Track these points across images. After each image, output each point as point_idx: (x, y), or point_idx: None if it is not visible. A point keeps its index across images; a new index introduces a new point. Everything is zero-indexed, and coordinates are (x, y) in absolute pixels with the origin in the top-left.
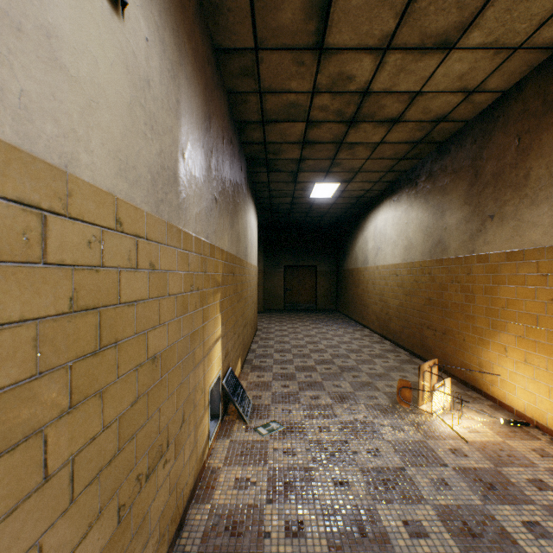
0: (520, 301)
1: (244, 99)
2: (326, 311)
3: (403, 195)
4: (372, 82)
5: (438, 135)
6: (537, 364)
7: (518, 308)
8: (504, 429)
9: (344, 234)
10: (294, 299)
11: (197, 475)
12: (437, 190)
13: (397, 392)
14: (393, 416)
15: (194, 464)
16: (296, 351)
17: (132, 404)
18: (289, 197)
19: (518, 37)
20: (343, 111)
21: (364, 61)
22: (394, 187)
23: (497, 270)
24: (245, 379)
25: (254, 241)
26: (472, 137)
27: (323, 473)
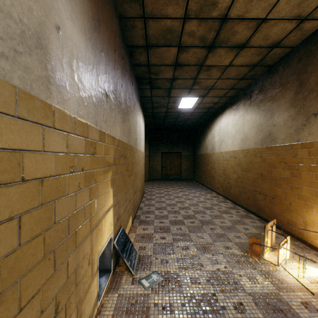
0: None
1: (132, 25)
2: (187, 180)
3: (240, 105)
4: (231, 8)
5: (270, 59)
6: None
7: None
8: None
9: (198, 132)
10: (167, 172)
11: None
12: (267, 99)
13: (248, 247)
14: (247, 266)
15: None
16: (170, 208)
17: None
18: (165, 107)
19: None
20: (205, 36)
21: None
22: (233, 100)
23: None
24: (134, 232)
25: (142, 136)
26: (297, 58)
27: None
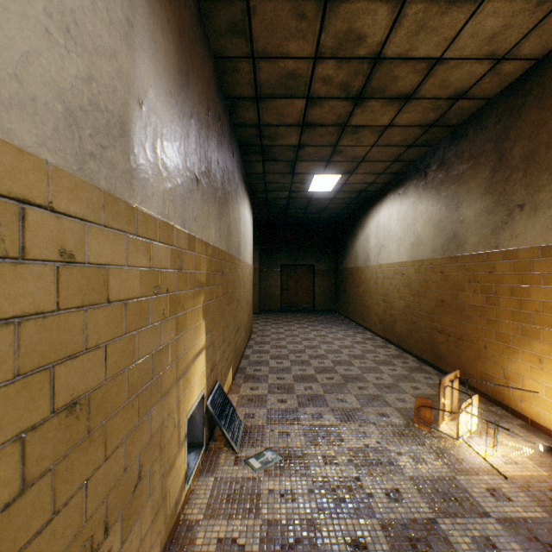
0: None
1: (235, 67)
2: (324, 312)
3: (409, 187)
4: (386, 44)
5: (454, 116)
6: None
7: None
8: (545, 458)
9: (343, 232)
10: (291, 299)
11: (166, 539)
12: (451, 179)
13: (414, 412)
14: (411, 441)
15: (161, 527)
16: (294, 357)
17: (7, 505)
18: (286, 191)
19: None
20: (349, 83)
21: (378, 14)
22: (399, 179)
23: (528, 267)
24: (237, 392)
25: (248, 237)
26: (495, 116)
27: (332, 530)
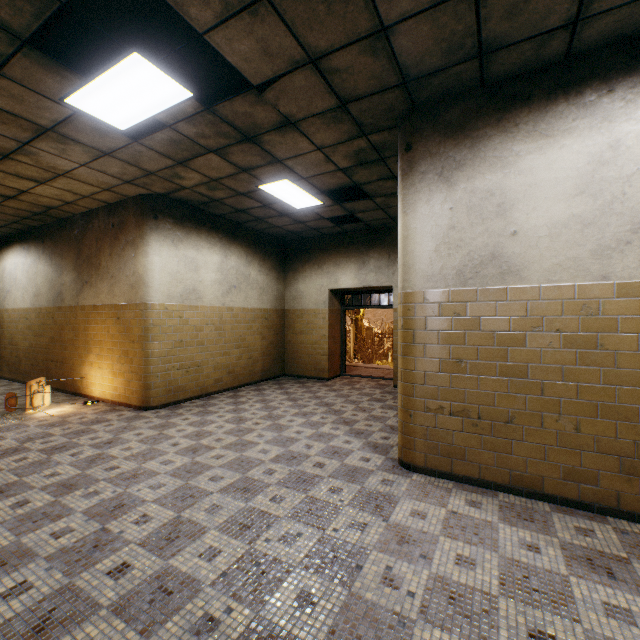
0: (99, 334)
1: None
2: None
3: (33, 247)
4: None
5: (56, 214)
6: (104, 367)
7: (98, 338)
8: (84, 406)
9: None
10: None
11: None
12: (59, 253)
13: (5, 403)
14: (1, 420)
15: None
16: None
17: None
18: None
19: (84, 193)
20: None
21: None
22: (25, 235)
23: (90, 316)
24: None
25: None
26: (79, 227)
27: None
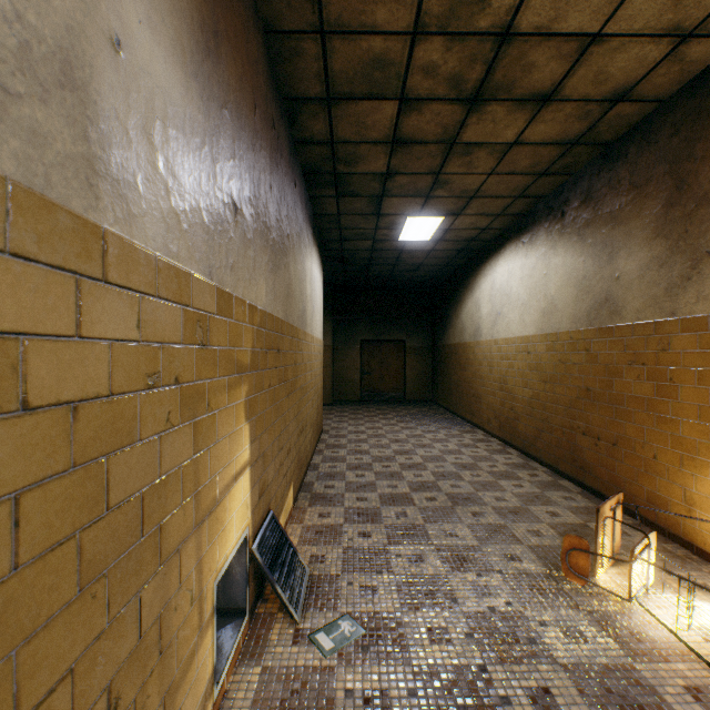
0: None
1: (295, 48)
2: (418, 402)
3: (539, 233)
4: (521, 10)
5: (608, 128)
6: None
7: None
8: None
9: (444, 296)
10: (374, 386)
11: None
12: (602, 219)
13: (561, 557)
14: (557, 602)
15: None
16: (380, 467)
17: None
18: (369, 240)
19: None
20: (462, 76)
21: None
22: (524, 222)
23: None
24: (300, 521)
25: (317, 303)
26: (671, 126)
27: None
